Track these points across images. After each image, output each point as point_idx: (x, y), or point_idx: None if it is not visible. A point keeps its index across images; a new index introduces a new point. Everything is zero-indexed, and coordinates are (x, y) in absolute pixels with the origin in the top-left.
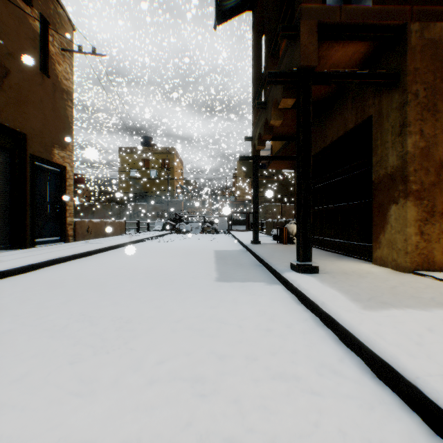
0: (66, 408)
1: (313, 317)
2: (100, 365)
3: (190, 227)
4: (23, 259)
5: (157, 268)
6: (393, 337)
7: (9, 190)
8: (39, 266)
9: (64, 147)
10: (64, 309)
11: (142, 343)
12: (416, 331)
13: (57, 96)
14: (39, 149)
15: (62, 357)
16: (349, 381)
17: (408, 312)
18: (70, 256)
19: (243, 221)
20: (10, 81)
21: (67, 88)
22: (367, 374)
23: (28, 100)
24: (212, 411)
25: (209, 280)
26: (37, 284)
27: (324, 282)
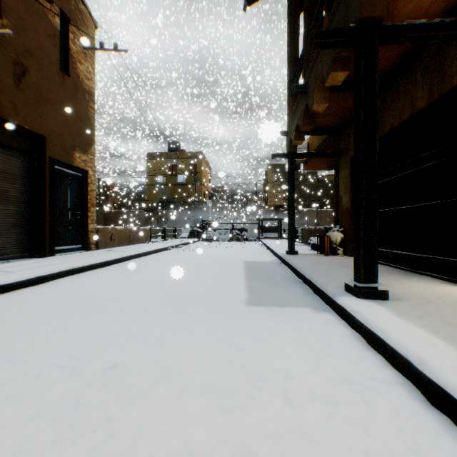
0: None
1: (400, 379)
2: None
3: (217, 234)
4: (33, 270)
5: (177, 283)
6: None
7: (28, 196)
8: (49, 278)
9: (85, 151)
10: (49, 343)
11: (131, 421)
12: None
13: (78, 97)
14: (59, 153)
15: (3, 445)
16: None
17: None
18: (85, 266)
19: (275, 228)
20: (27, 80)
21: (89, 88)
22: None
23: (46, 101)
24: None
25: (238, 303)
26: (36, 302)
27: (404, 317)
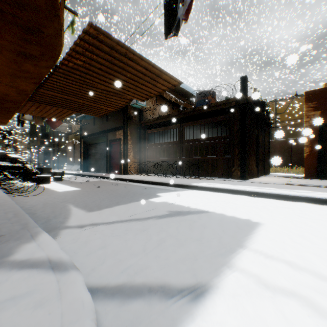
0: None
1: None
2: None
3: None
4: None
5: None
6: None
7: None
8: None
9: None
10: None
11: None
12: None
13: None
14: None
15: None
16: None
17: None
18: None
19: None
20: None
21: None
22: None
23: None
24: None
25: None
26: None
27: None
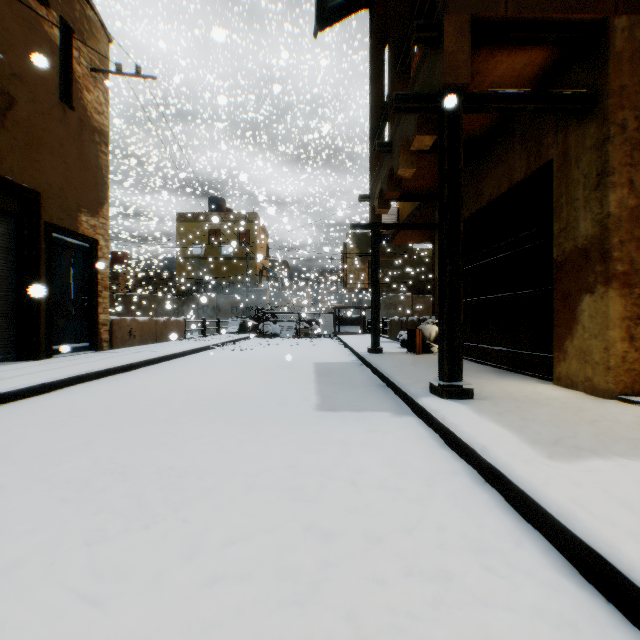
0: (71, 625)
1: (467, 469)
2: (132, 549)
3: (278, 328)
4: (33, 376)
5: (229, 389)
6: (604, 508)
7: (15, 275)
8: (55, 387)
9: (95, 212)
10: (86, 454)
11: (201, 511)
12: (639, 497)
13: (86, 138)
14: (59, 215)
15: (75, 534)
16: (533, 580)
17: (621, 464)
18: (102, 371)
19: (357, 319)
20: (15, 115)
21: (100, 126)
22: (562, 569)
23: (42, 143)
24: (310, 635)
25: (306, 409)
26: (49, 414)
27: (483, 414)
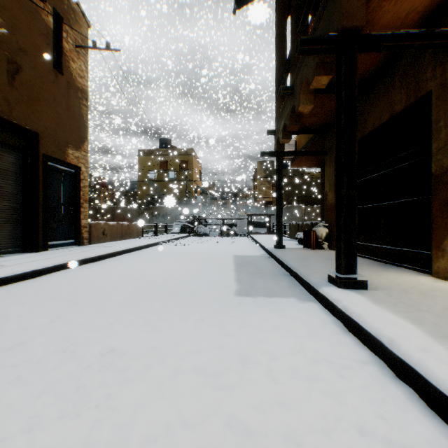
0: None
1: (373, 358)
2: (58, 443)
3: (208, 230)
4: (28, 265)
5: (169, 276)
6: None
7: (21, 191)
8: (44, 272)
9: (78, 147)
10: (49, 332)
11: (130, 397)
12: None
13: (71, 94)
14: (52, 149)
15: (14, 420)
16: None
17: None
18: (79, 261)
19: (264, 223)
20: (21, 78)
21: (82, 86)
22: None
23: (40, 98)
24: None
25: (227, 294)
26: (33, 295)
27: (380, 304)
